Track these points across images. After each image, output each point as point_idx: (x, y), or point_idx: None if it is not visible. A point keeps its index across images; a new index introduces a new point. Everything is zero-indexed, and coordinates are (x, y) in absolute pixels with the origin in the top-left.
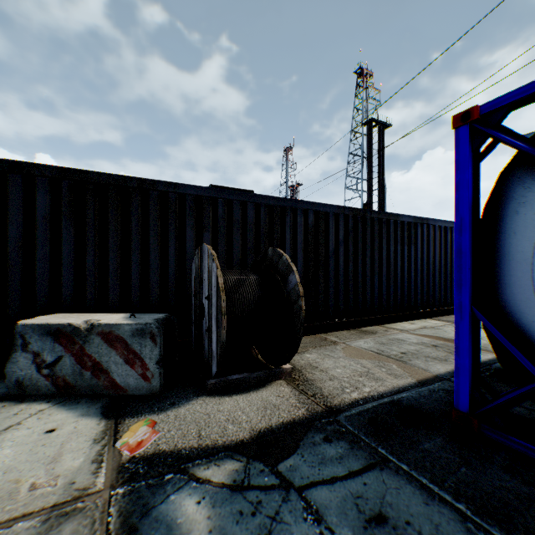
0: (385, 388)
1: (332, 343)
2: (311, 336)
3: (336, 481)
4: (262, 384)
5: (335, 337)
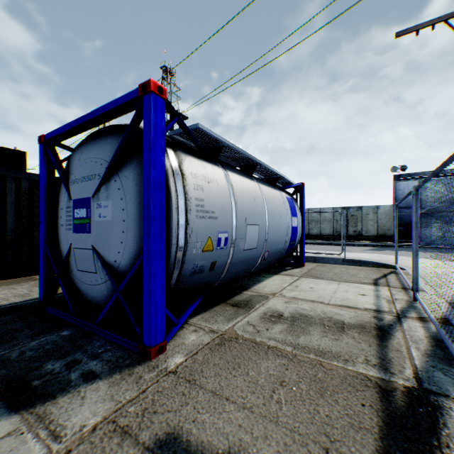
0: (23, 300)
1: (33, 281)
2: (22, 278)
3: None
4: None
5: None
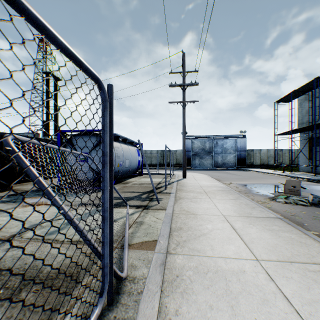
0: None
1: (26, 184)
2: (16, 184)
3: (31, 194)
4: (3, 192)
5: (27, 183)
